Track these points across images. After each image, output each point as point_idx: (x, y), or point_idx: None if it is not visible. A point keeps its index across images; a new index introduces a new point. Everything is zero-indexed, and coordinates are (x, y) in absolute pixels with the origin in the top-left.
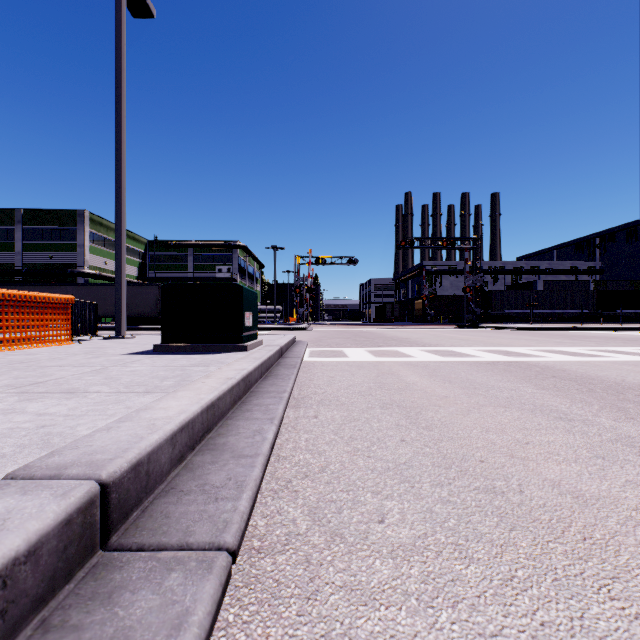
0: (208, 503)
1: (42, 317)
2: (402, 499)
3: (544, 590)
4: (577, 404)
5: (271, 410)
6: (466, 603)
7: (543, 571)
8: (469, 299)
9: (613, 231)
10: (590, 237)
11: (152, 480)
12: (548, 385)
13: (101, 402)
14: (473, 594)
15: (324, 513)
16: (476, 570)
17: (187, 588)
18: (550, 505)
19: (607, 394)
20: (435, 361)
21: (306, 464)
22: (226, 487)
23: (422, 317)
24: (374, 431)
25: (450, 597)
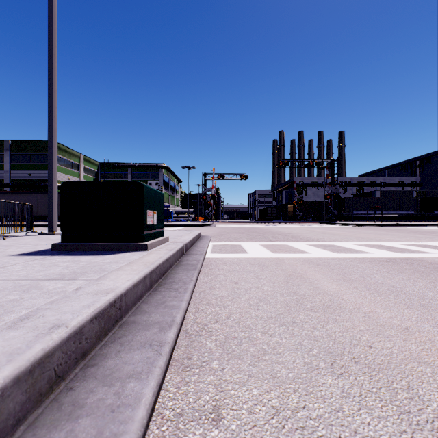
0: None
1: None
2: None
3: None
4: None
5: (121, 410)
6: None
7: None
8: (329, 204)
9: (429, 155)
10: (412, 160)
11: None
12: None
13: None
14: None
15: None
16: None
17: None
18: None
19: None
20: (332, 258)
21: None
22: None
23: (293, 217)
24: None
25: None
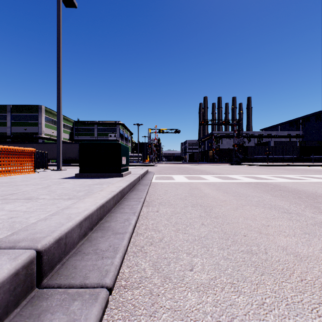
0: (98, 260)
1: (19, 159)
2: (202, 257)
3: (281, 311)
4: (293, 204)
5: (134, 208)
6: (238, 319)
7: (280, 299)
8: (236, 150)
9: (308, 116)
10: (297, 119)
11: (68, 247)
12: (277, 194)
13: (44, 204)
14: (242, 313)
15: (160, 265)
16: (243, 299)
17: (82, 311)
18: (282, 260)
19: (308, 199)
20: (219, 182)
21: (152, 237)
22: (108, 251)
23: (212, 159)
24: (188, 219)
25: (229, 315)
